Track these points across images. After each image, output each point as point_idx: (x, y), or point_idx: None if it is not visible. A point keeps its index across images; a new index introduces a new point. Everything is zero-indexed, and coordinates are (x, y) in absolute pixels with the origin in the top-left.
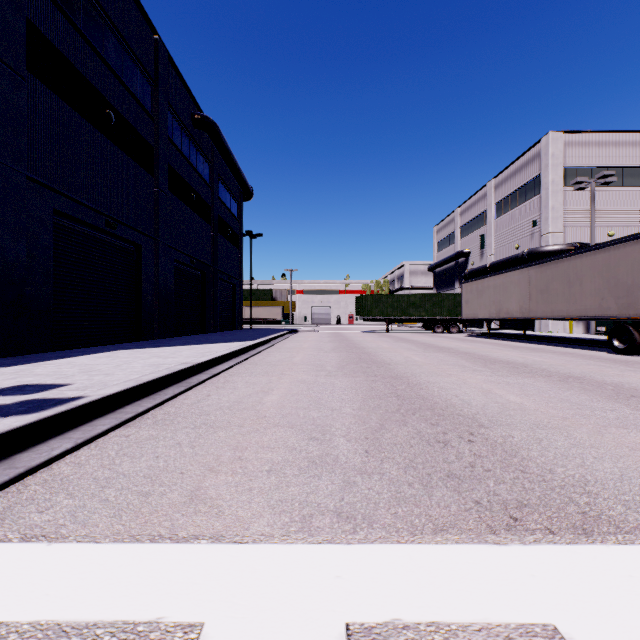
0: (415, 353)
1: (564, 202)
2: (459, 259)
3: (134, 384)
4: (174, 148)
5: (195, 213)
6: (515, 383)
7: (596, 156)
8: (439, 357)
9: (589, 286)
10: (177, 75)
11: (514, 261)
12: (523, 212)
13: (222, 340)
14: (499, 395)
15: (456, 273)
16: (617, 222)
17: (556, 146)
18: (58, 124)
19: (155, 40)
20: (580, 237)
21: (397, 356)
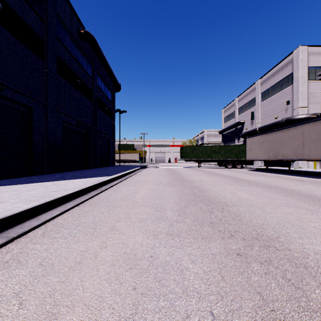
0: (235, 187)
1: (308, 89)
2: (237, 126)
3: None
4: (63, 47)
5: (80, 93)
6: None
7: None
8: (261, 193)
9: None
10: None
11: (276, 125)
12: (280, 96)
13: (90, 175)
14: None
15: (236, 134)
16: None
17: (303, 54)
18: None
19: None
20: (318, 110)
21: (224, 191)
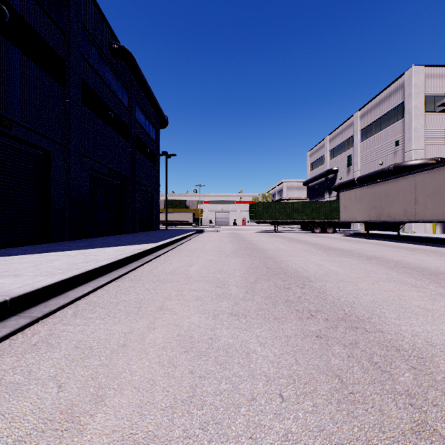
0: (322, 258)
1: (424, 124)
2: (329, 175)
3: None
4: (90, 68)
5: (113, 130)
6: None
7: None
8: (356, 265)
9: None
10: (93, 3)
11: (380, 174)
12: (386, 135)
13: (128, 242)
14: None
15: (326, 186)
16: None
17: (418, 77)
18: None
19: None
20: (438, 153)
21: (307, 263)
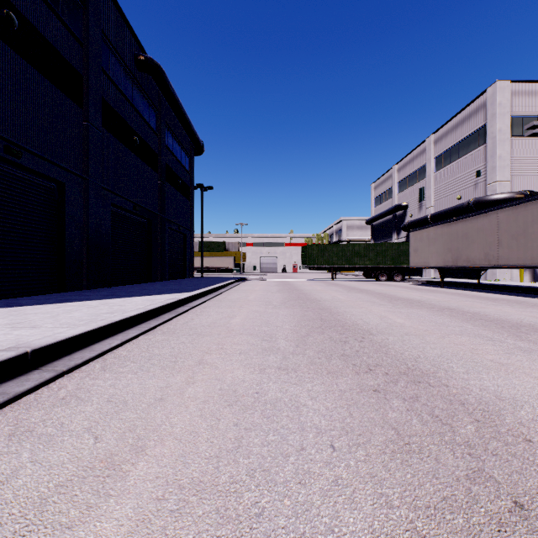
0: (386, 309)
1: (511, 151)
2: (397, 212)
3: None
4: (111, 84)
5: (139, 158)
6: None
7: None
8: (425, 317)
9: None
10: (115, 7)
11: (458, 211)
12: (465, 163)
13: (157, 291)
14: None
15: (394, 225)
16: None
17: (503, 95)
18: None
19: None
20: (526, 186)
21: (368, 315)
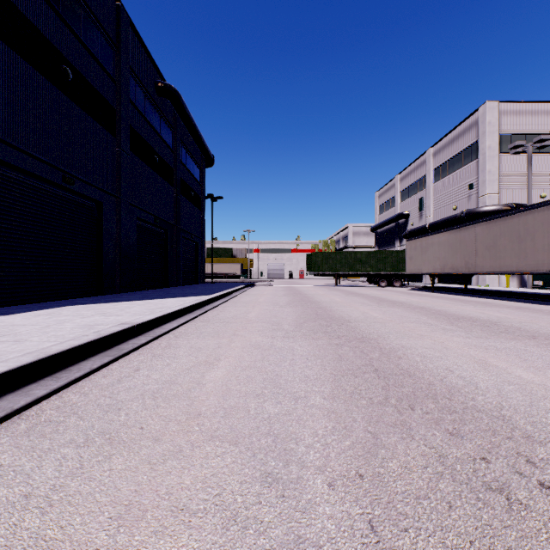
0: (370, 308)
1: (500, 166)
2: (399, 220)
3: (30, 360)
4: (137, 112)
5: (158, 175)
6: (505, 348)
7: (529, 124)
8: (397, 312)
9: (542, 241)
10: (140, 43)
11: (453, 221)
12: (460, 176)
13: (181, 294)
14: (503, 369)
15: (396, 233)
16: (548, 185)
17: (492, 114)
18: (6, 73)
19: (117, 6)
20: (514, 198)
21: (354, 311)
